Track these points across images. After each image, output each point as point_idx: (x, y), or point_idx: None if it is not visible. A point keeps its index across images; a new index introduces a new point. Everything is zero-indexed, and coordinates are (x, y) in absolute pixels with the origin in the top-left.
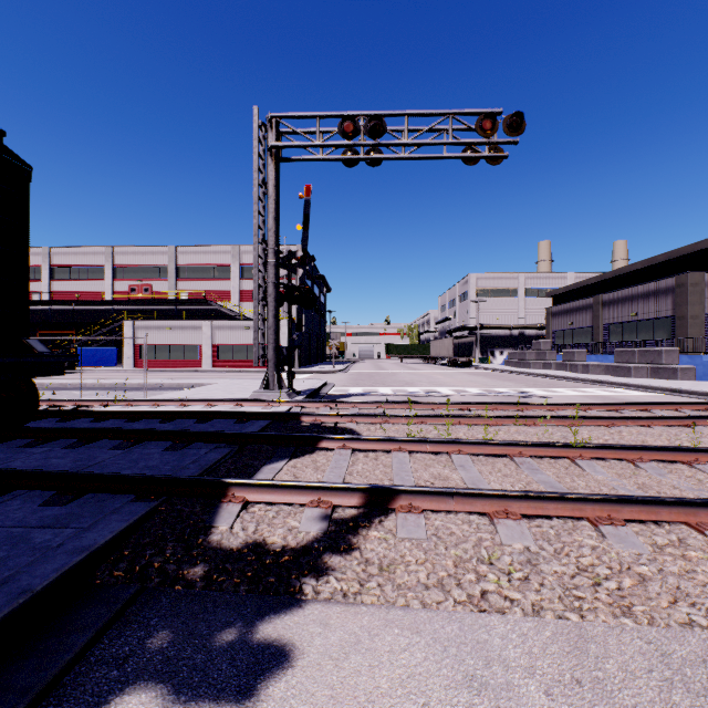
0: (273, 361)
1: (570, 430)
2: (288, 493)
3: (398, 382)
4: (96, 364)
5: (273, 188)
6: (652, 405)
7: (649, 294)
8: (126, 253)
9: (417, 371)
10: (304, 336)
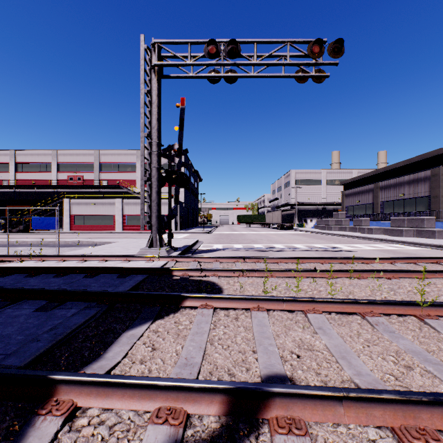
0: (156, 226)
1: (393, 283)
2: (130, 395)
3: (247, 240)
4: (44, 228)
5: (156, 96)
6: (440, 259)
7: (413, 181)
8: (66, 155)
9: (258, 232)
10: (184, 210)
